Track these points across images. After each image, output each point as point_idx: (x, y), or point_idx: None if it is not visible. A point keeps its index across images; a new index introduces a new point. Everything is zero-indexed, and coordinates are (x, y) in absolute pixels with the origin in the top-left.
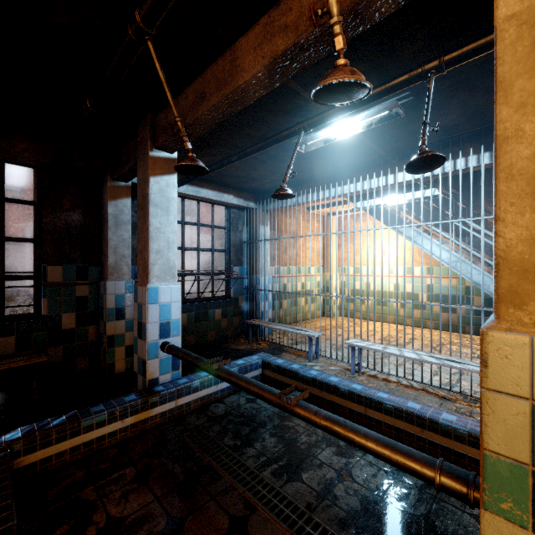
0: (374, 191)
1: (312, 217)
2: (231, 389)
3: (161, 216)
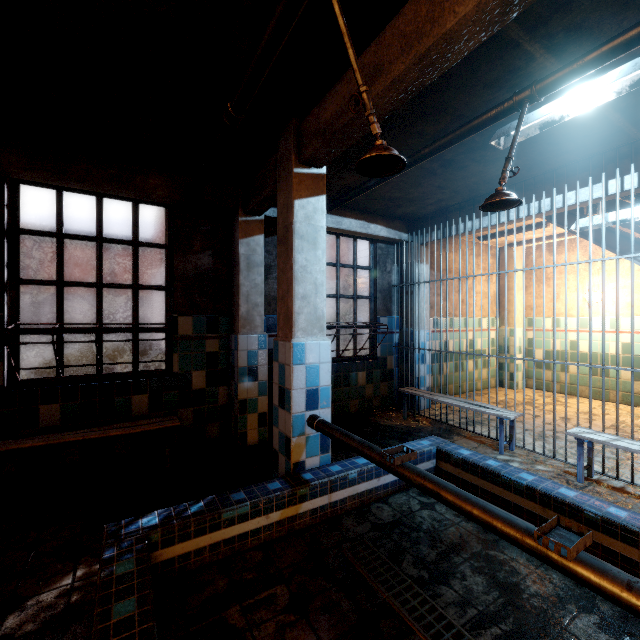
0: (618, 197)
1: (483, 250)
2: (397, 485)
3: (308, 251)
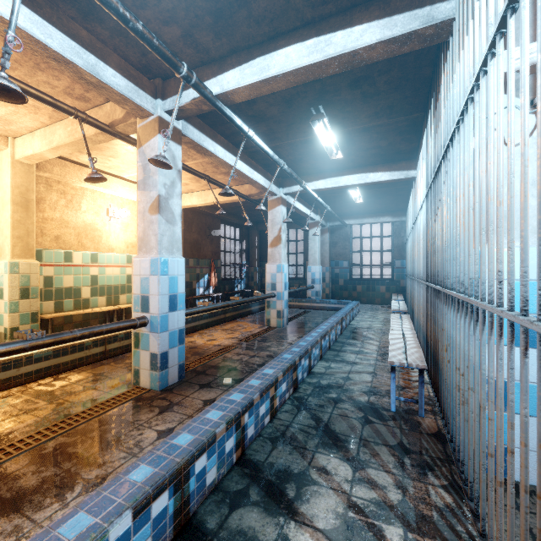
0: (410, 208)
1: None
2: (334, 308)
3: (313, 243)
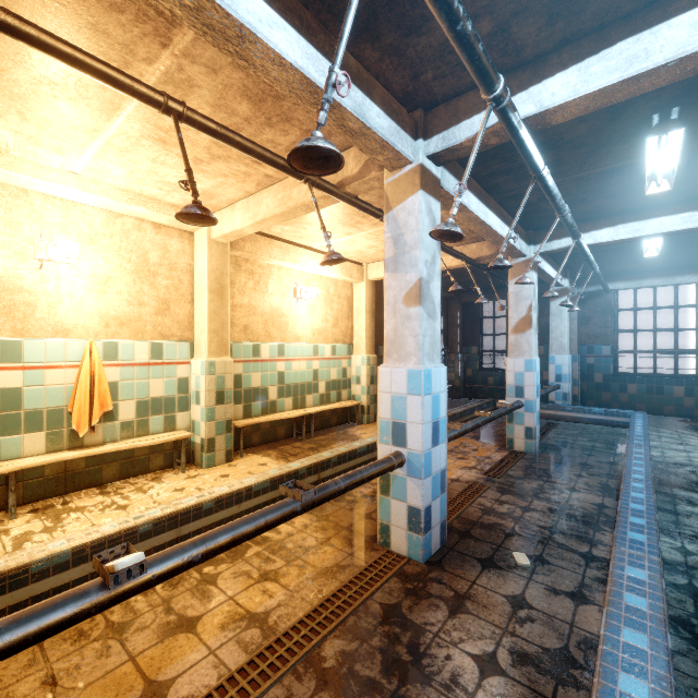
0: None
1: None
2: (598, 421)
3: (557, 320)
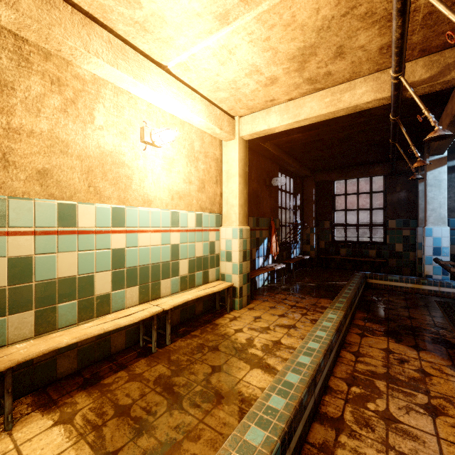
0: None
1: None
2: None
3: (434, 191)
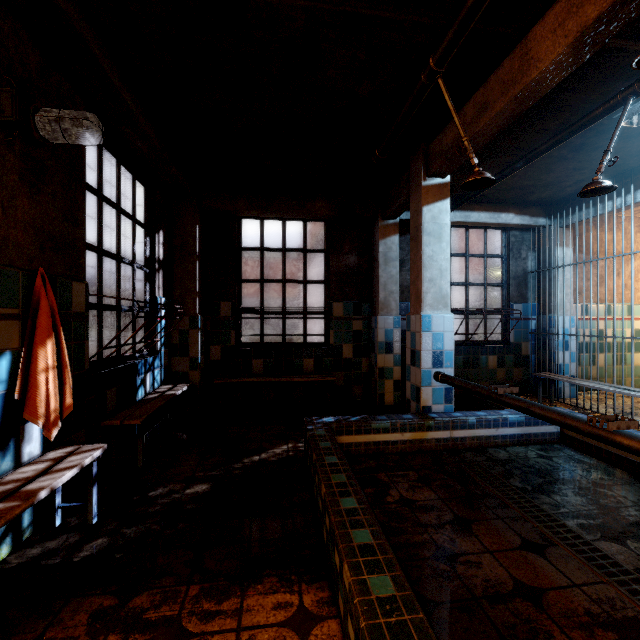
0: None
1: None
2: (515, 438)
3: (434, 244)
